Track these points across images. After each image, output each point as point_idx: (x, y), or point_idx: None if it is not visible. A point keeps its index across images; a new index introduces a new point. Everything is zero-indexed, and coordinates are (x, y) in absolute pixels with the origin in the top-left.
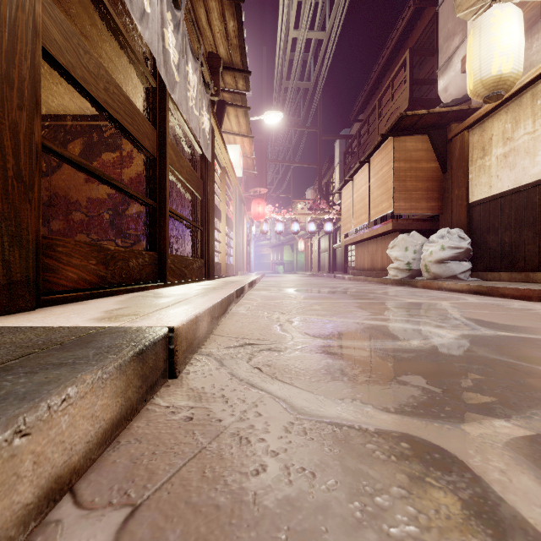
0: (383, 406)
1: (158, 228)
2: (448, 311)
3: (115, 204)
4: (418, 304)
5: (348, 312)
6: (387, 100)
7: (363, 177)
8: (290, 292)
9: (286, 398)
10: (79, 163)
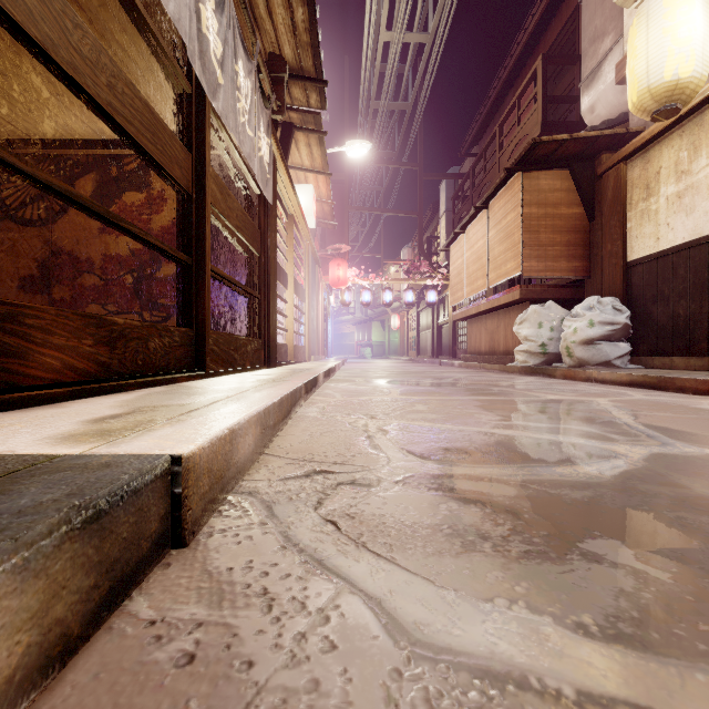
0: (574, 619)
1: (194, 294)
2: (613, 414)
3: (140, 264)
4: (565, 403)
5: (468, 415)
6: (511, 125)
7: (479, 228)
8: (381, 384)
9: (384, 598)
10: (64, 192)
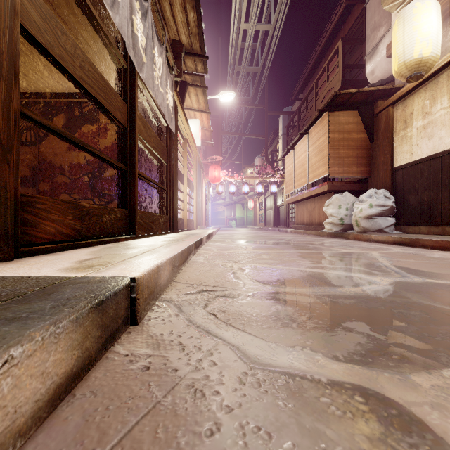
0: (332, 354)
1: (128, 188)
2: (378, 260)
3: (93, 169)
4: (351, 254)
5: (292, 261)
6: (323, 81)
7: (302, 146)
8: (241, 243)
9: (240, 346)
10: (56, 130)
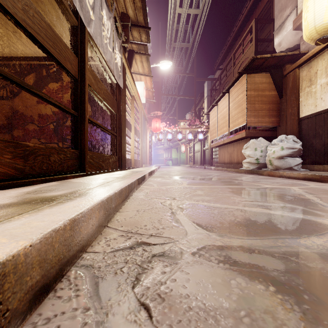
0: None
1: (79, 132)
2: (307, 196)
3: (57, 118)
4: (276, 189)
5: (227, 197)
6: (239, 53)
7: (224, 102)
8: (177, 178)
9: None
10: None
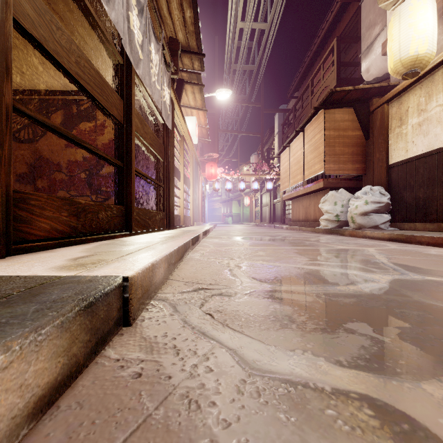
0: (335, 358)
1: (125, 185)
2: (376, 257)
3: (90, 166)
4: (348, 251)
5: (289, 257)
6: (318, 79)
7: (298, 143)
8: (238, 239)
9: (238, 349)
10: (51, 126)
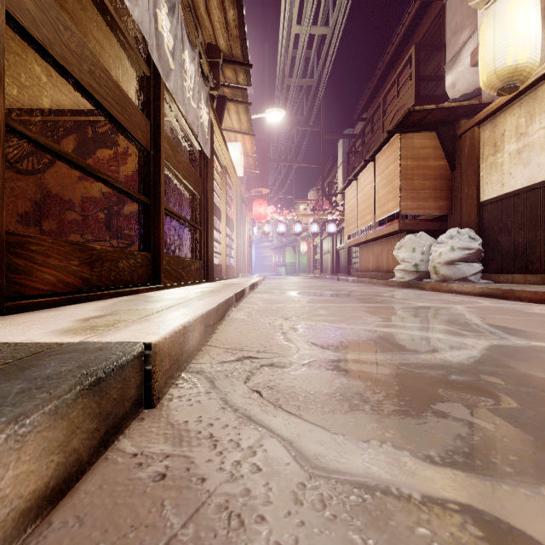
0: (424, 453)
1: (152, 227)
2: (466, 316)
3: (110, 203)
4: (431, 309)
5: (357, 317)
6: (392, 97)
7: (367, 176)
8: (293, 294)
9: (294, 440)
10: (57, 152)
